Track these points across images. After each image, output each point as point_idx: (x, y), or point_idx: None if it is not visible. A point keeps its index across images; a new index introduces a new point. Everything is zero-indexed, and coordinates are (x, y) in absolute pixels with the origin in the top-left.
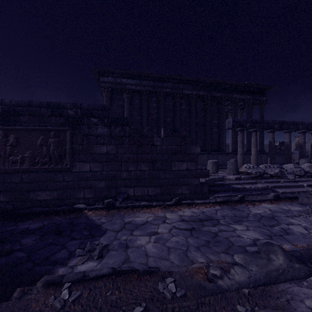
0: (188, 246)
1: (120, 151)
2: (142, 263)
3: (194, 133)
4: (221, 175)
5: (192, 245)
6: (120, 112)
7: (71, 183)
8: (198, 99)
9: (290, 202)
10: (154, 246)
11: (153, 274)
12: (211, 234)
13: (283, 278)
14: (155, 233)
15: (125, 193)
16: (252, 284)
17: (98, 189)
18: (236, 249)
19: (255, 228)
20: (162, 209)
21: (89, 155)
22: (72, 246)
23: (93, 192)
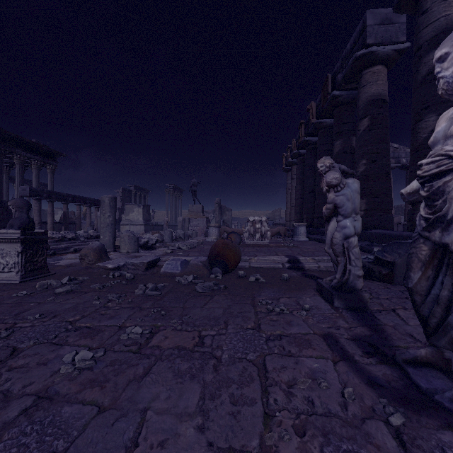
0: None
1: None
2: None
3: None
4: None
5: None
6: None
7: None
8: None
9: None
10: None
11: None
12: None
13: None
14: None
15: None
16: None
17: None
18: None
19: None
20: None
21: None
22: None
23: None
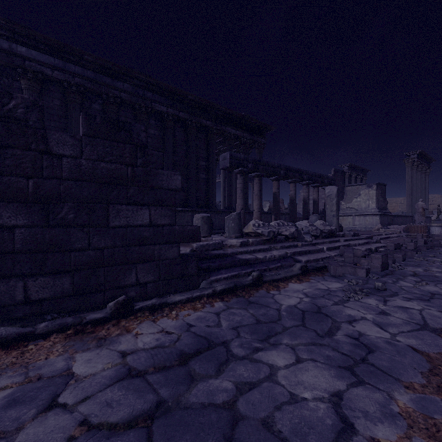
0: None
1: None
2: None
3: None
4: (218, 239)
5: None
6: None
7: None
8: (178, 123)
9: (321, 275)
10: None
11: None
12: (219, 420)
13: None
14: None
15: None
16: None
17: None
18: None
19: (310, 351)
20: (67, 342)
21: None
22: None
23: None
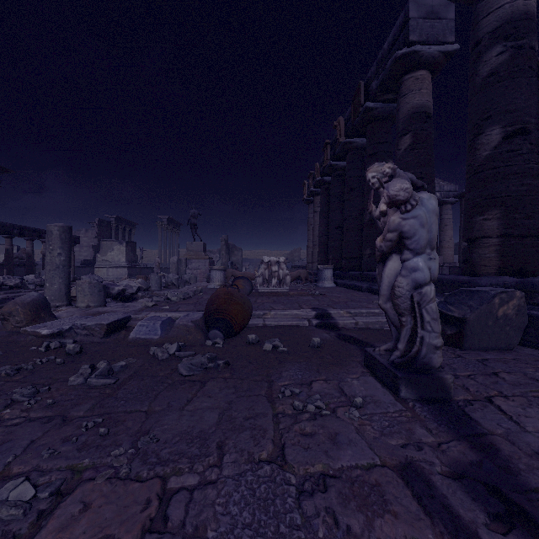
0: None
1: None
2: None
3: None
4: None
5: None
6: None
7: None
8: None
9: None
10: None
11: None
12: None
13: None
14: None
15: None
16: None
17: None
18: None
19: None
20: None
21: None
22: None
23: None
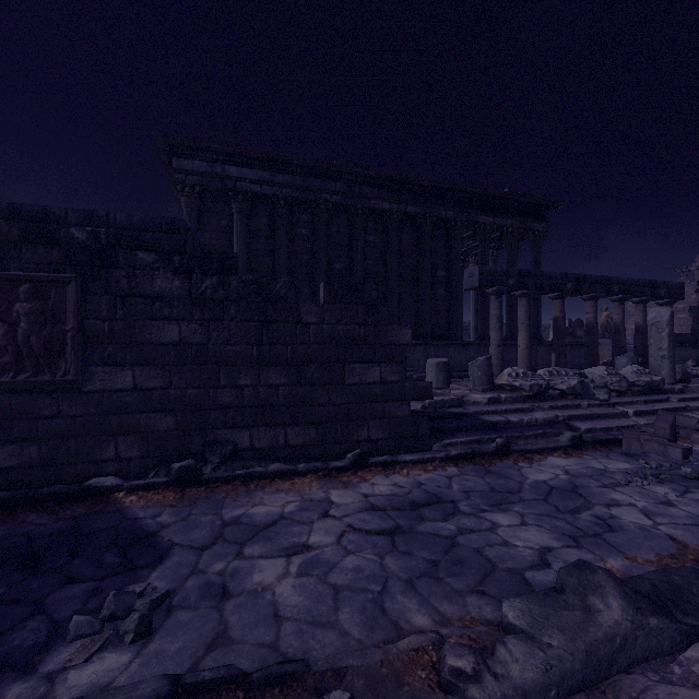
0: (387, 580)
1: (216, 337)
2: (263, 645)
3: (395, 298)
4: (457, 393)
5: (397, 576)
6: (222, 245)
7: (81, 421)
8: (405, 222)
9: (605, 450)
10: (297, 588)
11: (292, 682)
12: (442, 542)
13: (626, 660)
14: (303, 547)
15: (227, 443)
16: (554, 688)
17: (155, 435)
18: (502, 581)
19: (539, 519)
20: (320, 481)
21: (133, 348)
22: (64, 605)
23: (142, 444)
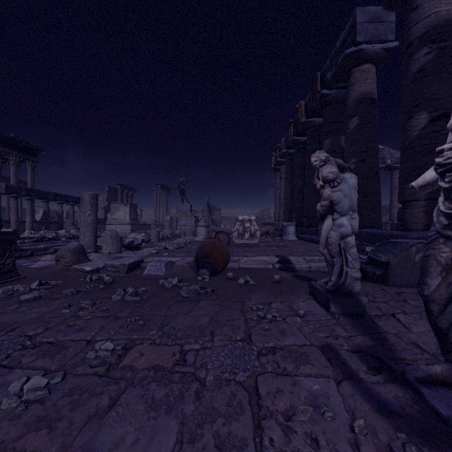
0: None
1: None
2: None
3: None
4: None
5: None
6: None
7: None
8: None
9: None
10: None
11: None
12: None
13: None
14: None
15: None
16: None
17: None
18: None
19: None
20: None
21: None
22: None
23: None
